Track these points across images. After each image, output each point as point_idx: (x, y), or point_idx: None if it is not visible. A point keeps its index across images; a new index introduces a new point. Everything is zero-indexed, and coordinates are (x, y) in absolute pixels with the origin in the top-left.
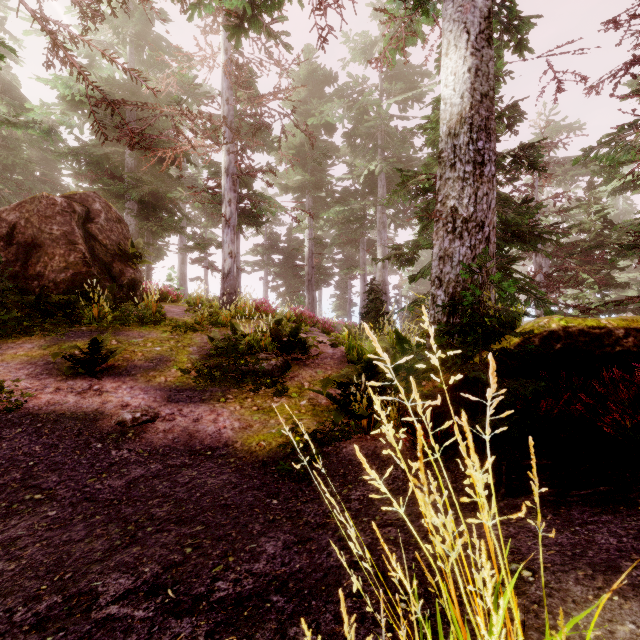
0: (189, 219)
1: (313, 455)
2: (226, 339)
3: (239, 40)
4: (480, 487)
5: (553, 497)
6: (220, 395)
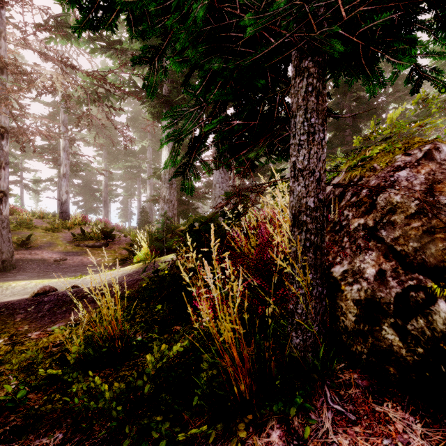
0: (15, 157)
1: (124, 262)
2: (81, 234)
3: (81, 105)
4: (142, 236)
5: None
6: (84, 253)
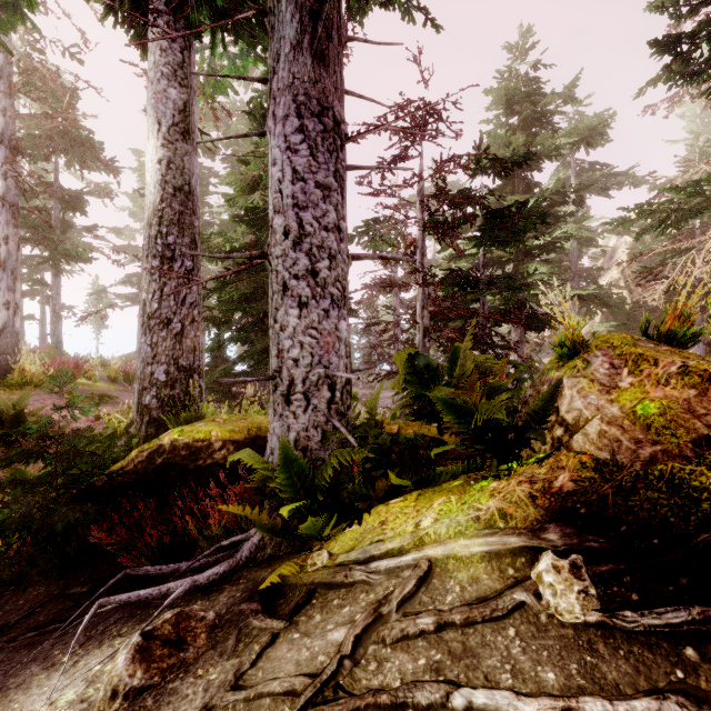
0: None
1: None
2: None
3: None
4: None
5: (5, 642)
6: None
